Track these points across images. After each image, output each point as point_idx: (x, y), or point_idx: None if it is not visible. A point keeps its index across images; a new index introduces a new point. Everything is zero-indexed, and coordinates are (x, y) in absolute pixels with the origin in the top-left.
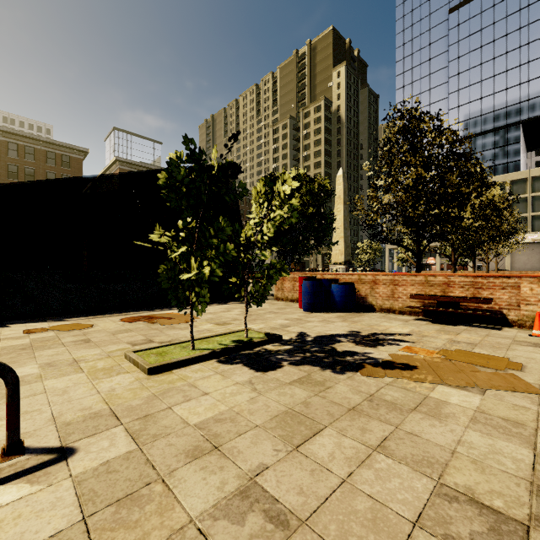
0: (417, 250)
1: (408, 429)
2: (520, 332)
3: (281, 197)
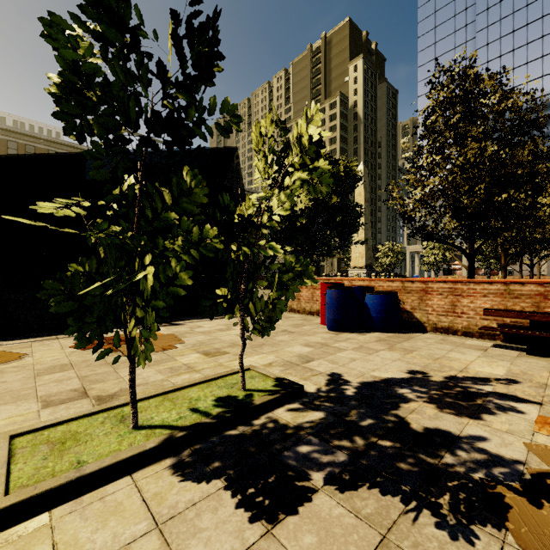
0: (469, 249)
1: None
2: None
3: (303, 144)
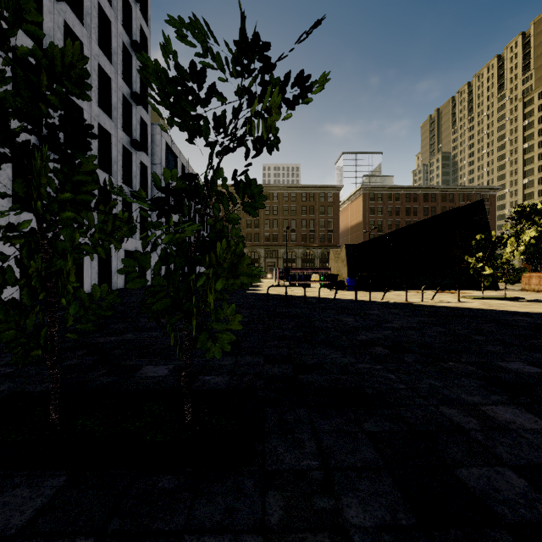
0: None
1: None
2: None
3: (523, 242)
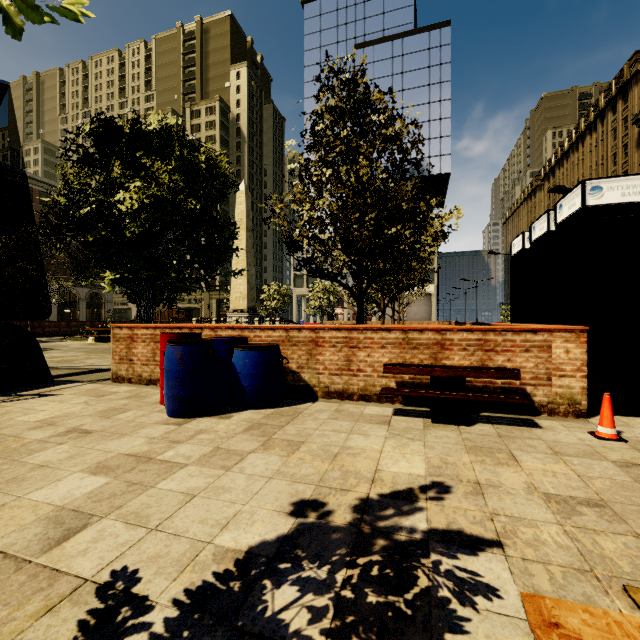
0: (359, 290)
1: None
2: (568, 427)
3: None
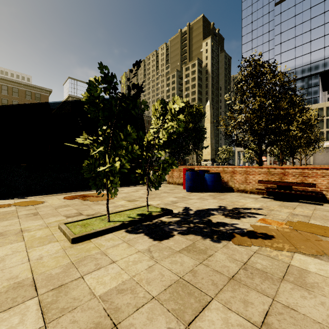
0: (259, 151)
1: (284, 302)
2: None
3: (172, 112)
